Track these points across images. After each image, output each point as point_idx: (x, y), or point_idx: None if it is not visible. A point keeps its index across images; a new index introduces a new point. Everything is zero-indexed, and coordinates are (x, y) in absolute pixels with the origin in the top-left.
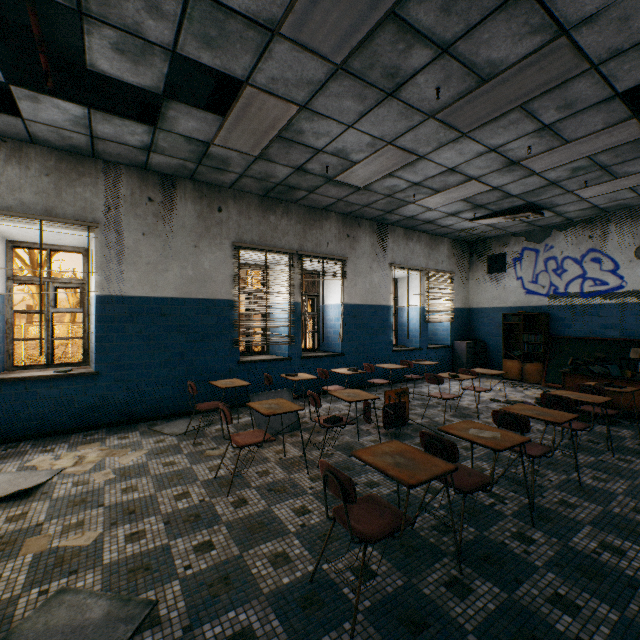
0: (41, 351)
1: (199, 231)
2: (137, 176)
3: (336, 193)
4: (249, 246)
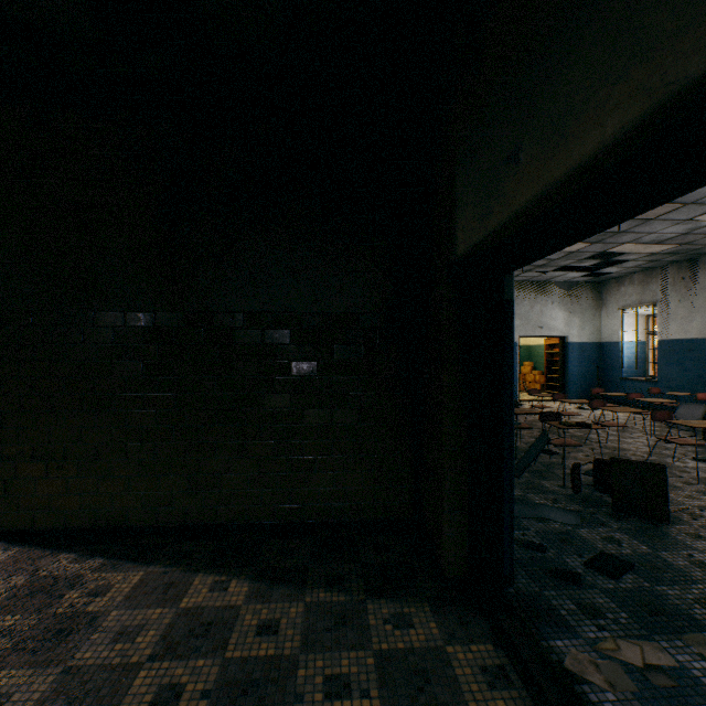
0: (636, 367)
1: None
2: (675, 267)
3: None
4: None
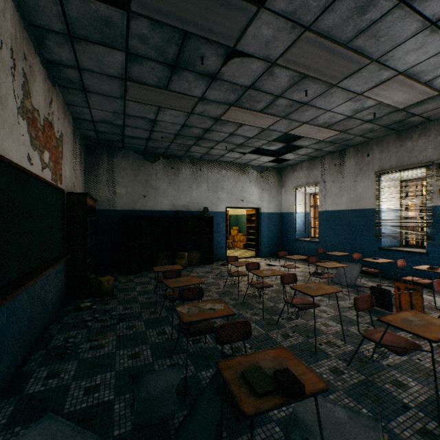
0: (304, 231)
1: (356, 172)
2: (330, 157)
3: (436, 104)
4: (385, 171)
